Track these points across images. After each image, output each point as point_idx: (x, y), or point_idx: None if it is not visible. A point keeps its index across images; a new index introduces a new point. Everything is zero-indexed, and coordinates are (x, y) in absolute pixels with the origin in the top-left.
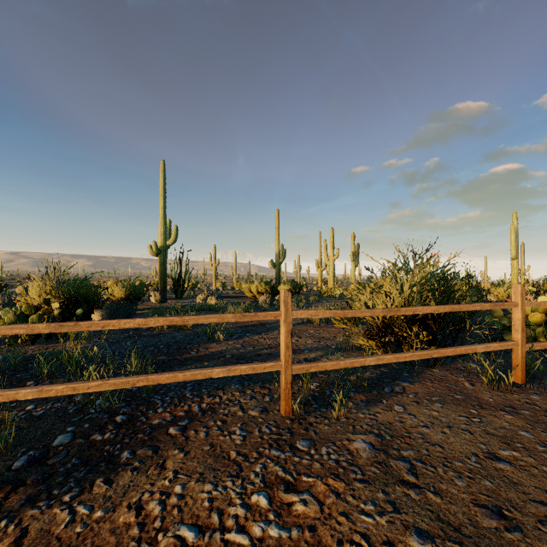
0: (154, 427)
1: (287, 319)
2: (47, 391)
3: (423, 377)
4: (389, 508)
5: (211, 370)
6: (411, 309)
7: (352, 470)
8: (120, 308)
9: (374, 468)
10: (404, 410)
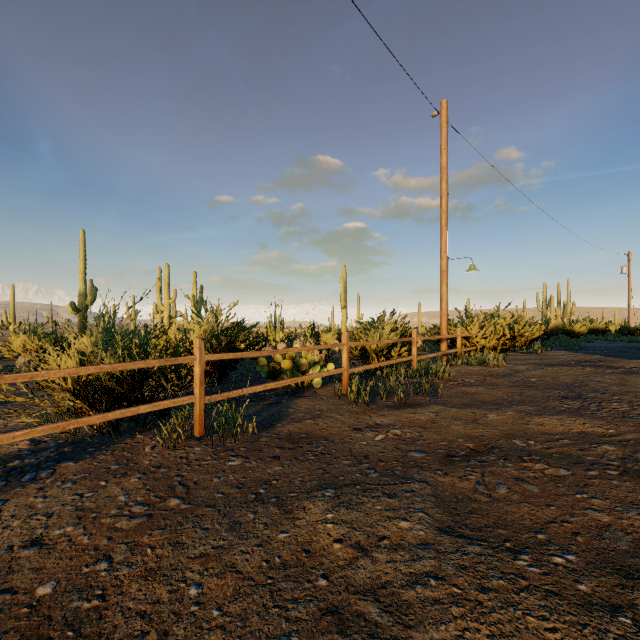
0: None
1: None
2: None
3: (110, 448)
4: None
5: None
6: (27, 375)
7: None
8: None
9: None
10: None
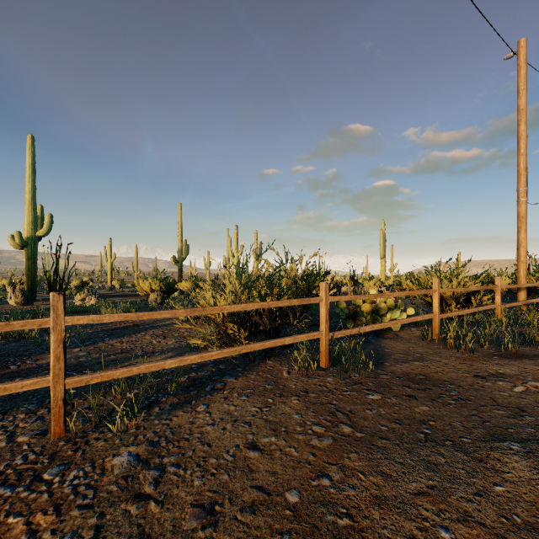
0: None
1: (57, 326)
2: None
3: (253, 370)
4: (88, 536)
5: None
6: (218, 308)
7: (84, 494)
8: None
9: (114, 486)
10: (205, 409)
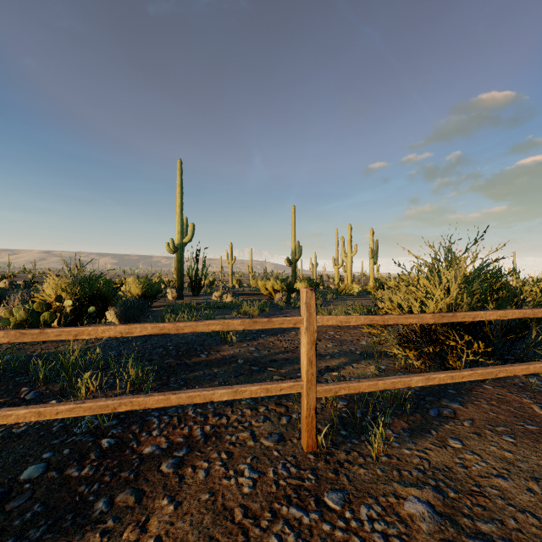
0: (144, 458)
1: (310, 326)
2: (5, 416)
3: (475, 396)
4: None
5: (213, 391)
6: (470, 315)
7: None
8: (133, 305)
9: None
10: (464, 447)
